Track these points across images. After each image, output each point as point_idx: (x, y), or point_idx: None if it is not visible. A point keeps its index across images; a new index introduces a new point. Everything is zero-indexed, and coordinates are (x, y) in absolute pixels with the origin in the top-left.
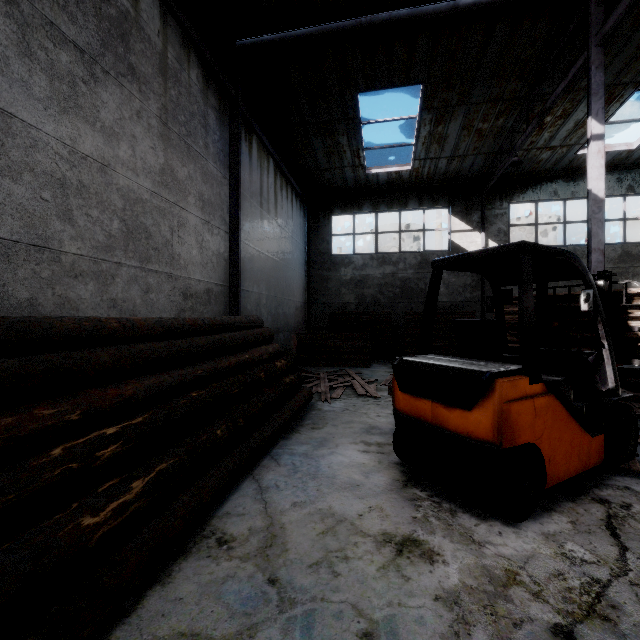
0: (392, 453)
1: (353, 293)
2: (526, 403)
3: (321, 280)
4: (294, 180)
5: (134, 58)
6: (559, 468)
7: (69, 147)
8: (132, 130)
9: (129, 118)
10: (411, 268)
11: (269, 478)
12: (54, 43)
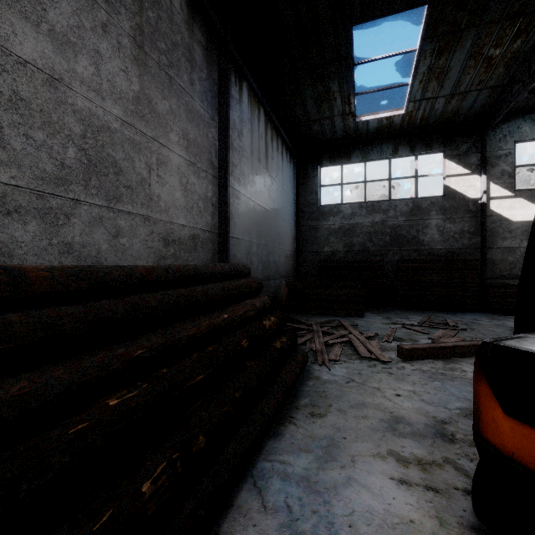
0: (453, 493)
1: (341, 241)
2: None
3: (310, 229)
4: (284, 132)
5: None
6: None
7: None
8: (95, 44)
9: (91, 29)
10: (402, 215)
11: None
12: None
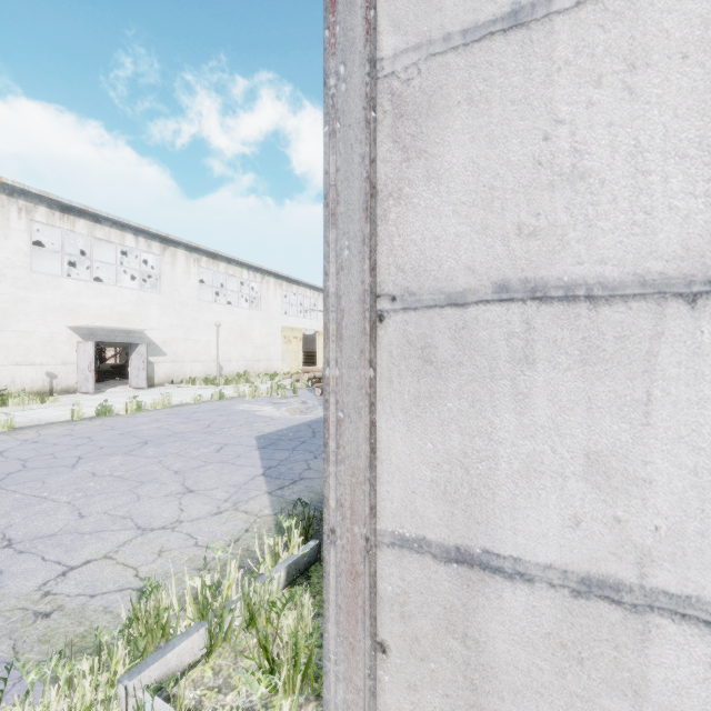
0: None
1: None
2: None
3: None
4: None
5: None
6: None
7: None
8: None
9: None
10: None
11: None
12: None
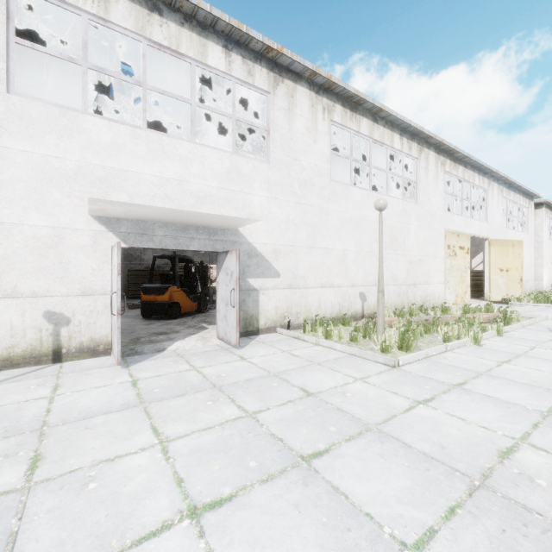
0: (139, 318)
1: None
2: (176, 292)
3: None
4: None
5: None
6: (185, 309)
7: None
8: None
9: None
10: None
11: None
12: None
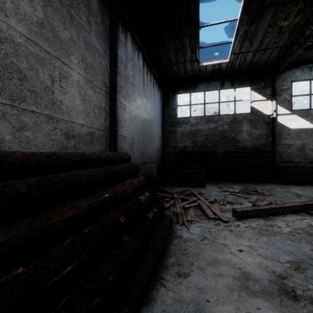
0: None
1: (190, 140)
2: None
3: (170, 132)
4: (155, 70)
5: None
6: None
7: None
8: None
9: None
10: (226, 124)
11: None
12: None
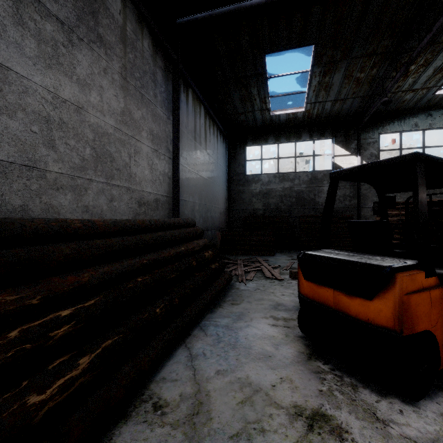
0: (296, 327)
1: (261, 202)
2: (423, 295)
3: (238, 193)
4: (219, 121)
5: (102, 30)
6: None
7: (52, 93)
8: (100, 82)
9: (98, 73)
10: (304, 183)
11: (198, 347)
12: (41, 16)
